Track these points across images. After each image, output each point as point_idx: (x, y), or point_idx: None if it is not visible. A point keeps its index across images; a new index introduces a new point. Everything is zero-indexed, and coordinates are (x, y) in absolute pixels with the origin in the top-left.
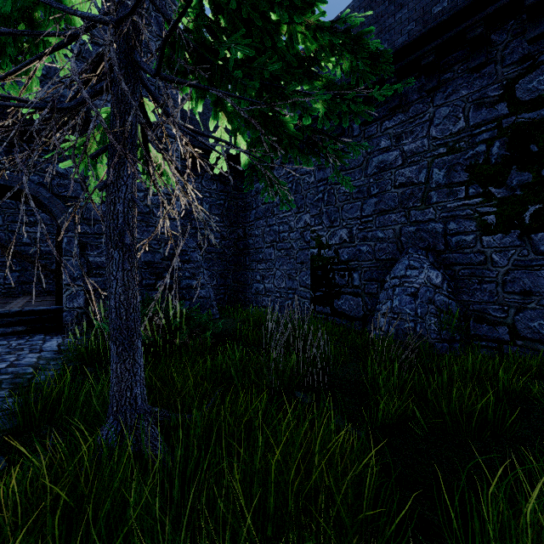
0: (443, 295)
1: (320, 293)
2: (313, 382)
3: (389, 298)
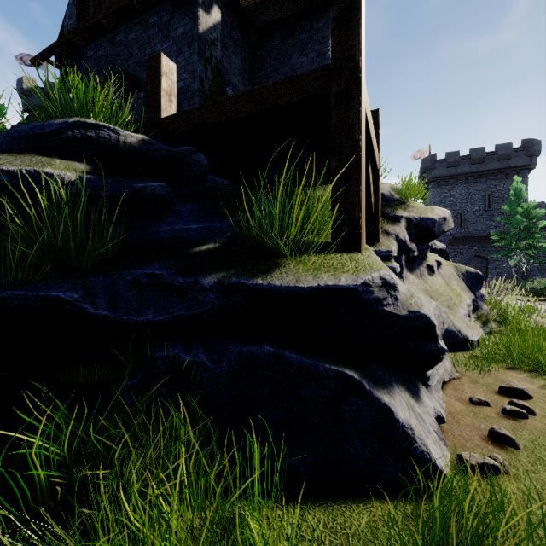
0: None
1: None
2: None
3: None
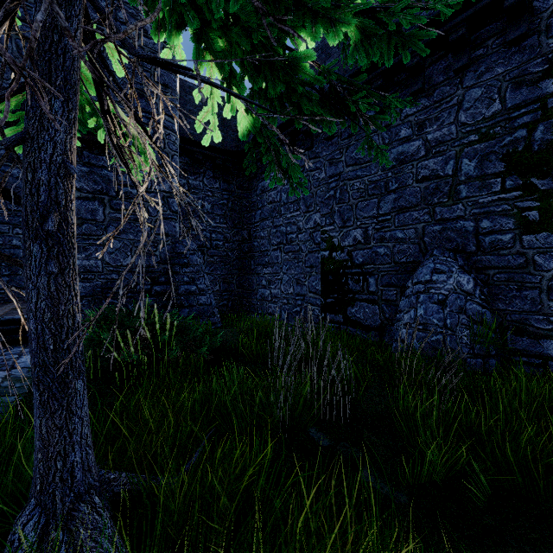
0: (475, 303)
1: (332, 300)
2: (330, 413)
3: (412, 307)
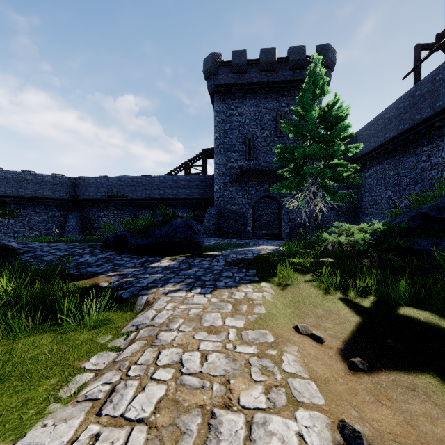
0: None
1: None
2: None
3: None
